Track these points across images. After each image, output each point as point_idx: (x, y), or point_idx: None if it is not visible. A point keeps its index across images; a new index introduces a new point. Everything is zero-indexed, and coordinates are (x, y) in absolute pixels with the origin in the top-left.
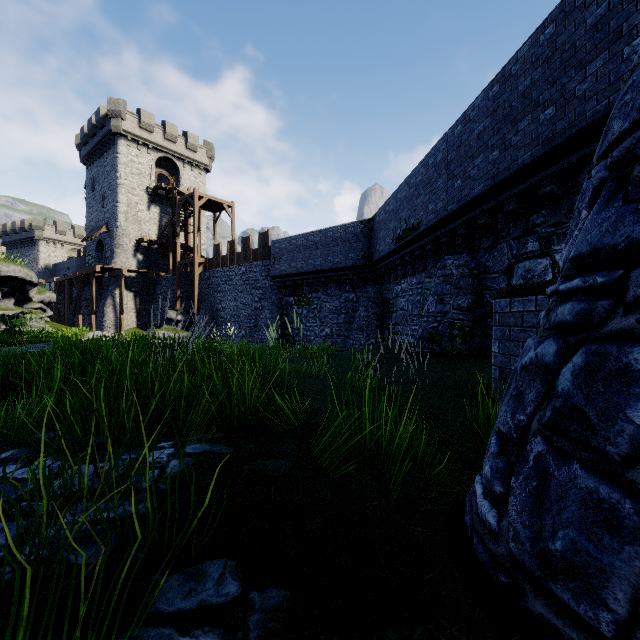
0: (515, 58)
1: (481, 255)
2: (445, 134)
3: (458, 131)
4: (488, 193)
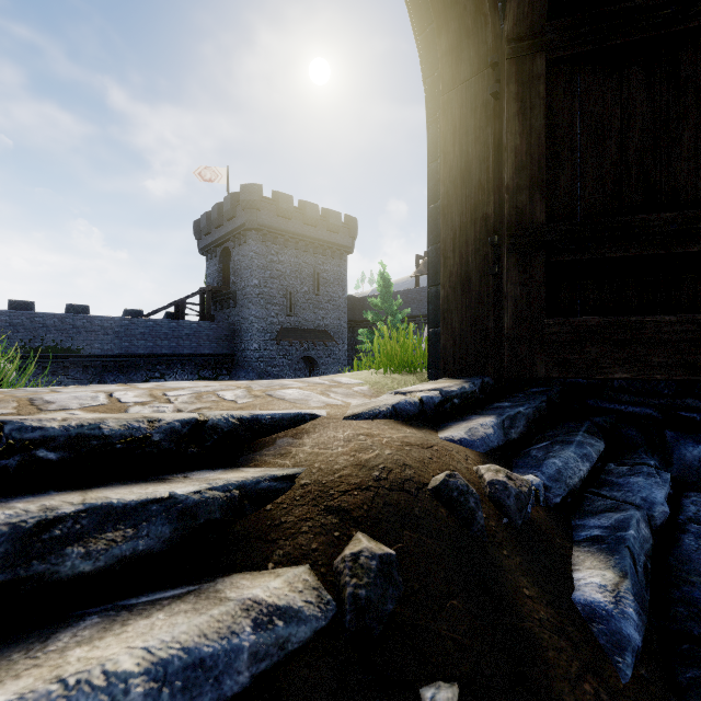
0: (162, 321)
1: (129, 374)
2: (114, 318)
3: (126, 323)
4: (147, 355)
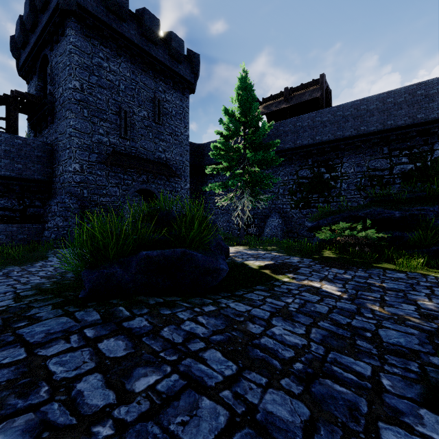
0: None
1: None
2: None
3: None
4: None
